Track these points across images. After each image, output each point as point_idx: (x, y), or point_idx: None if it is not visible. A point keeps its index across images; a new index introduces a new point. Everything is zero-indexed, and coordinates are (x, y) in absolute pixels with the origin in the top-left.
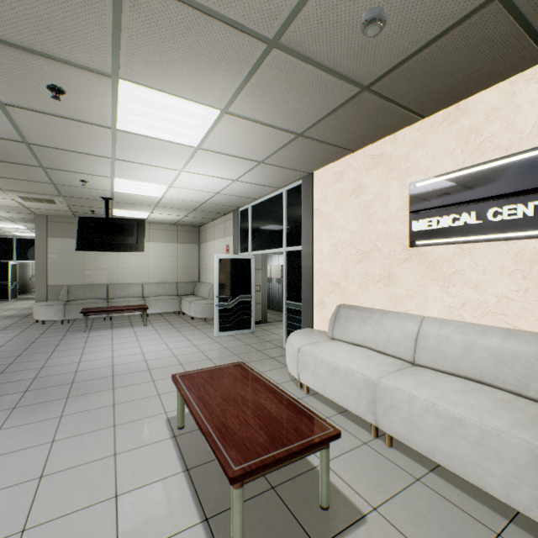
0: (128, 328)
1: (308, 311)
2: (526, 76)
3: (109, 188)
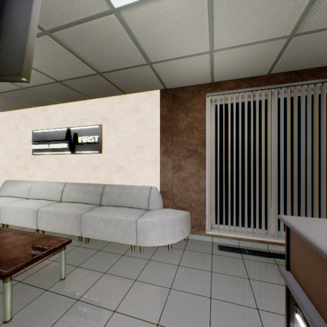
0: None
1: None
2: (60, 106)
3: None
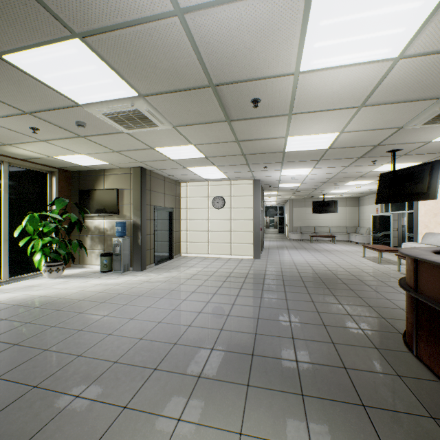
0: (328, 243)
1: (415, 236)
2: None
3: (327, 192)
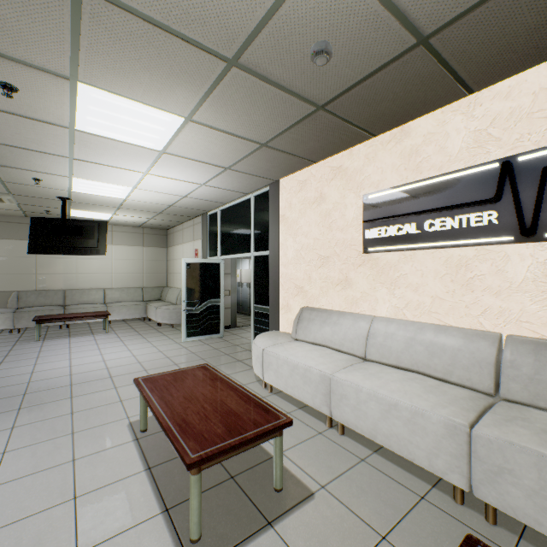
0: (88, 336)
1: (275, 314)
2: (454, 108)
3: (67, 188)
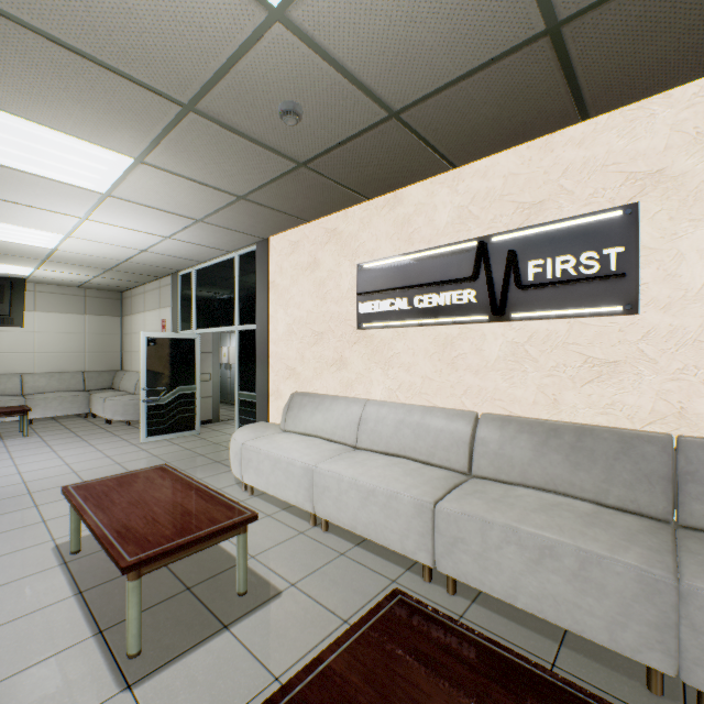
0: None
1: (263, 402)
2: (441, 180)
3: None
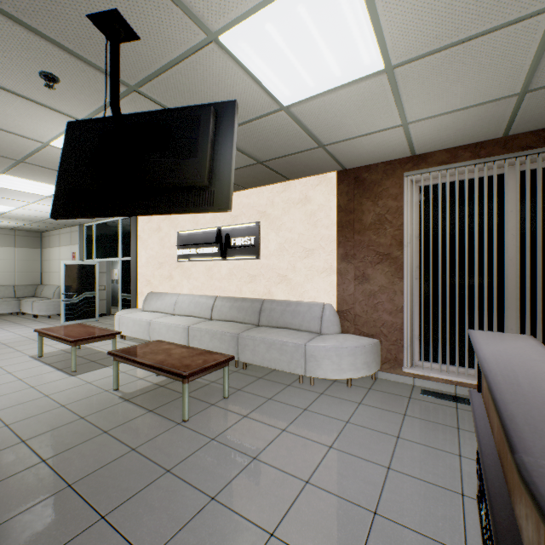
0: None
1: (135, 298)
2: None
3: None
